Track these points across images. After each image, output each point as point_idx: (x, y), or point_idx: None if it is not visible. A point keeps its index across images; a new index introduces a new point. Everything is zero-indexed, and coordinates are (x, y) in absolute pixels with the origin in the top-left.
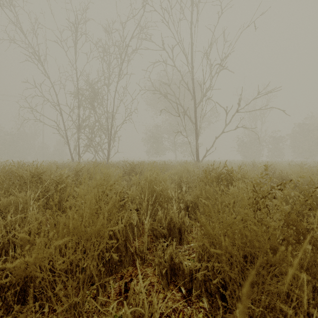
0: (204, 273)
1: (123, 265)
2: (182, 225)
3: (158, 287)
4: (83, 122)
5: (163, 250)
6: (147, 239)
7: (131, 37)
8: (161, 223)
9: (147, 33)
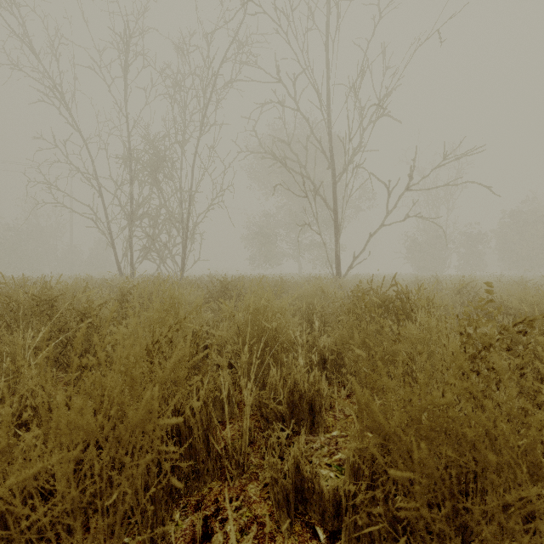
0: (368, 510)
1: (202, 479)
2: (315, 397)
3: (271, 529)
4: (139, 208)
5: (279, 446)
6: (250, 422)
7: (222, 60)
8: (276, 392)
9: (251, 52)
